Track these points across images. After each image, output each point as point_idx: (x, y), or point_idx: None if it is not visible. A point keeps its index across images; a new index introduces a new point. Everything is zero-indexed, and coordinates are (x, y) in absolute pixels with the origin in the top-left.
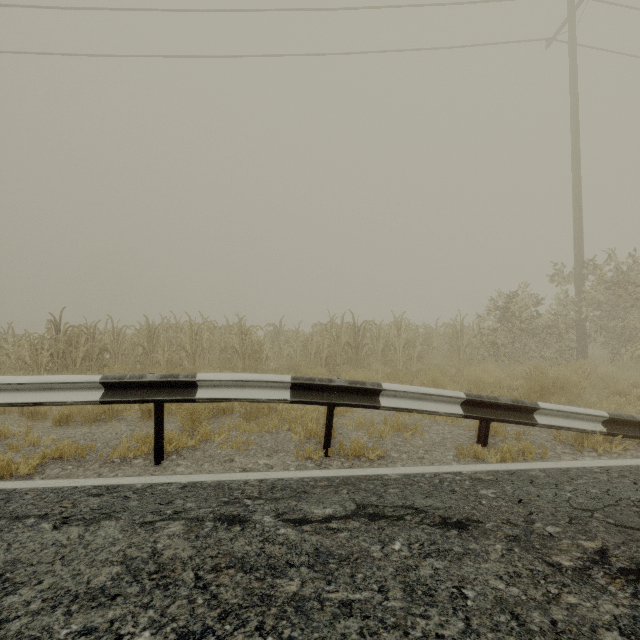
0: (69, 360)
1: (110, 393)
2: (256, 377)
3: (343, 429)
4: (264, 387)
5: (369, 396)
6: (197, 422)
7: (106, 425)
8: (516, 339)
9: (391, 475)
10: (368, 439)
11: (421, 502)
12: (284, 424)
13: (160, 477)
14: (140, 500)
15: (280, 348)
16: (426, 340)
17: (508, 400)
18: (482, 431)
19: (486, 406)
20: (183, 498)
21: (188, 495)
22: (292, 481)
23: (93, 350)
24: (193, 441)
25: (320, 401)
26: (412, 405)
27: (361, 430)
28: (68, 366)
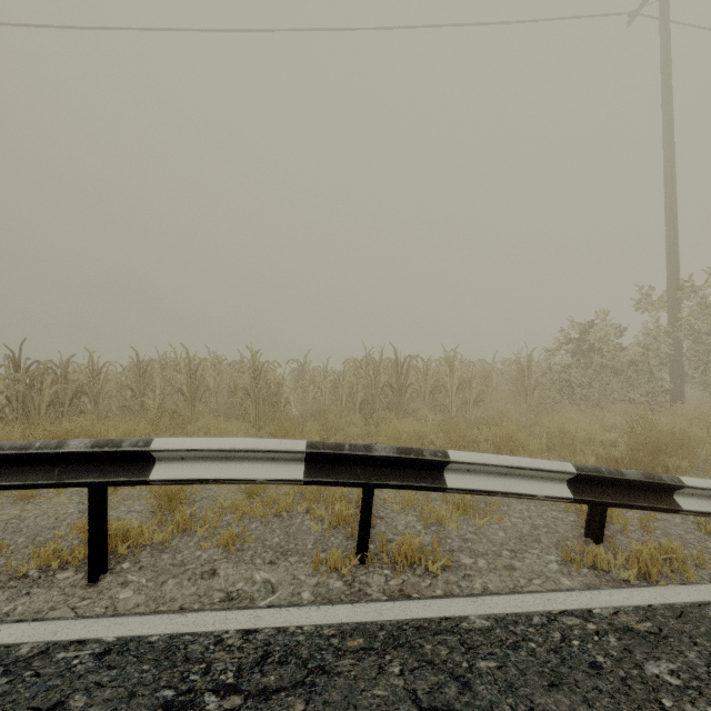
0: (30, 406)
1: (8, 472)
2: (249, 444)
3: (385, 510)
4: (263, 459)
5: (428, 471)
6: (175, 501)
7: (48, 503)
8: (595, 378)
9: (473, 619)
10: (423, 528)
11: (546, 704)
12: (301, 503)
13: (73, 625)
14: (4, 697)
15: (304, 389)
16: (484, 379)
17: (638, 475)
18: (594, 519)
19: (604, 484)
20: (89, 690)
21: (102, 680)
22: (301, 636)
23: (65, 393)
24: (162, 535)
25: (352, 481)
26: (495, 485)
27: (411, 511)
28: (29, 414)
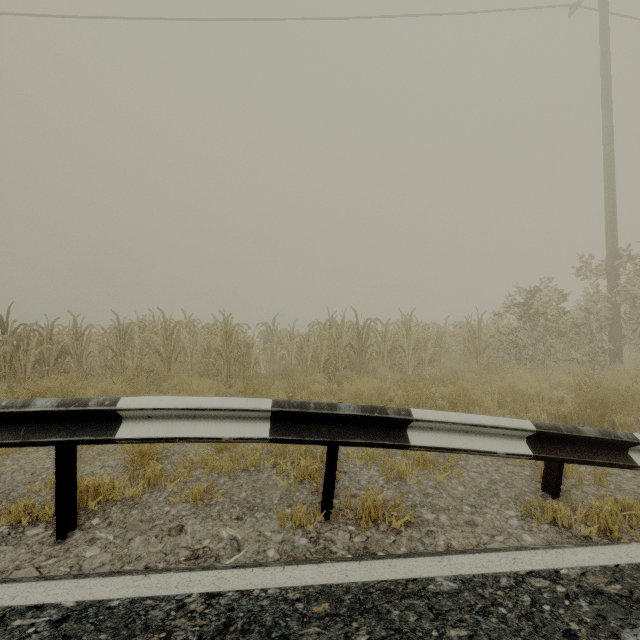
0: (17, 365)
1: None
2: (215, 403)
3: (349, 464)
4: (229, 418)
5: (392, 429)
6: (147, 456)
7: (26, 458)
8: (539, 340)
9: (440, 581)
10: (385, 483)
11: None
12: (268, 458)
13: (33, 587)
14: None
15: (272, 350)
16: (438, 341)
17: (595, 432)
18: (550, 474)
19: (562, 441)
20: None
21: None
22: (265, 600)
23: (50, 353)
24: (132, 490)
25: (317, 439)
26: (457, 442)
27: (373, 466)
28: (15, 373)
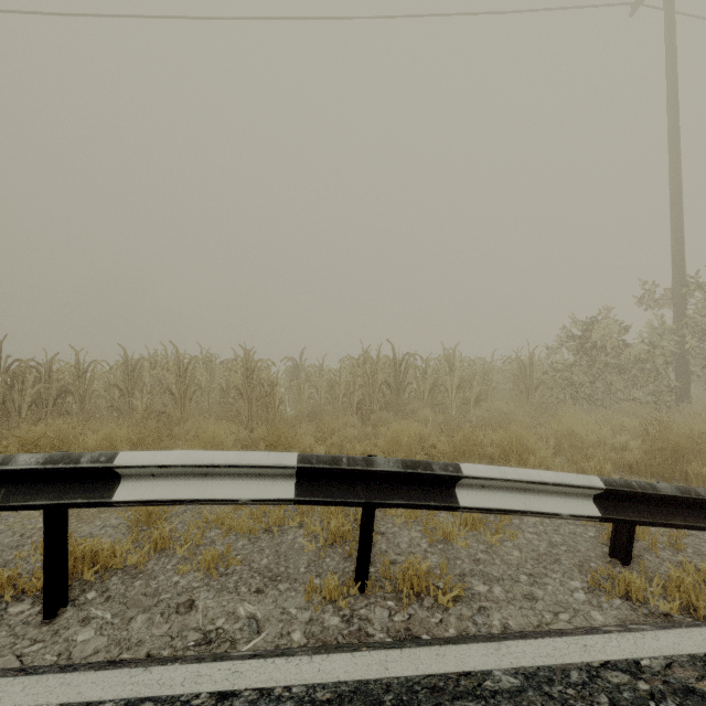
0: (10, 407)
1: None
2: (231, 458)
3: (386, 524)
4: (247, 475)
5: (437, 487)
6: (154, 515)
7: (16, 516)
8: (598, 377)
9: (499, 675)
10: (429, 547)
11: None
12: (293, 516)
13: (10, 685)
14: None
15: (299, 389)
16: (484, 378)
17: (672, 489)
18: (620, 537)
19: (635, 499)
20: None
21: None
22: (289, 702)
23: (49, 392)
24: (136, 556)
25: (350, 501)
26: (513, 502)
27: (415, 526)
28: (9, 415)
